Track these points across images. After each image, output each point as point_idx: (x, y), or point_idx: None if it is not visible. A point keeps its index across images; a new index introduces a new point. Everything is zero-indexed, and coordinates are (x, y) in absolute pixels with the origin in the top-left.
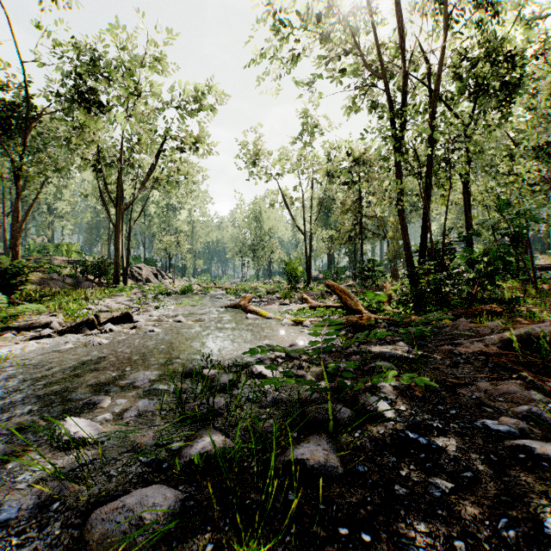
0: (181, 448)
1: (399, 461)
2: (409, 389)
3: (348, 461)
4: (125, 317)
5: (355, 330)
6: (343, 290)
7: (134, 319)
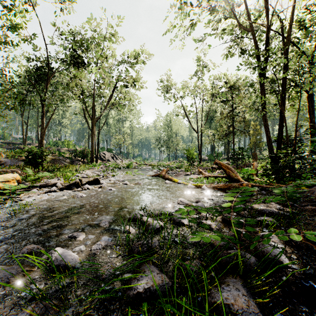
0: (130, 279)
1: (310, 310)
2: (292, 240)
3: (263, 305)
4: (95, 181)
5: (237, 192)
6: (227, 166)
7: (101, 182)
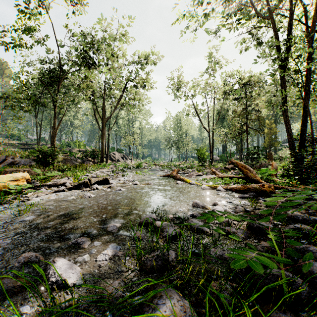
0: (142, 304)
1: None
2: None
3: None
4: (105, 180)
5: (258, 194)
6: (244, 166)
7: (110, 182)
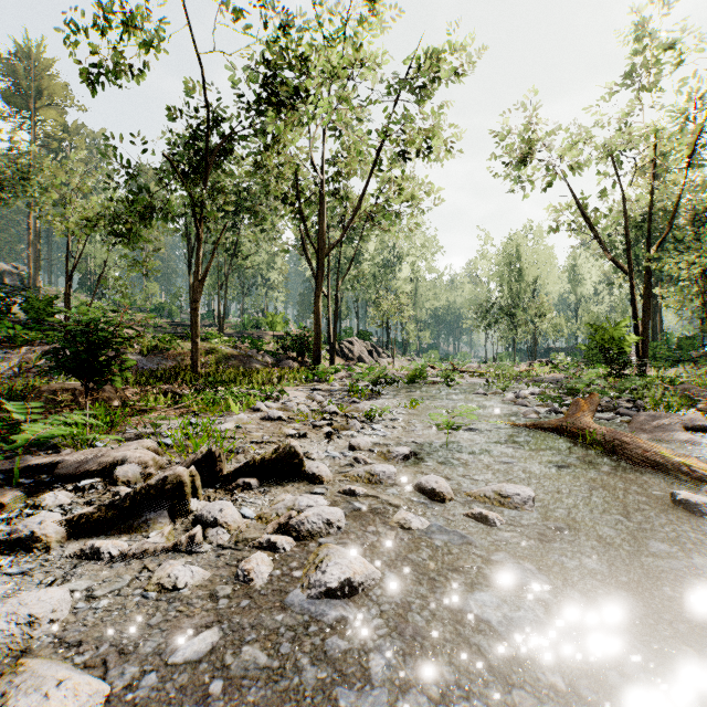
0: None
1: None
2: None
3: None
4: (283, 461)
5: None
6: None
7: (308, 468)
